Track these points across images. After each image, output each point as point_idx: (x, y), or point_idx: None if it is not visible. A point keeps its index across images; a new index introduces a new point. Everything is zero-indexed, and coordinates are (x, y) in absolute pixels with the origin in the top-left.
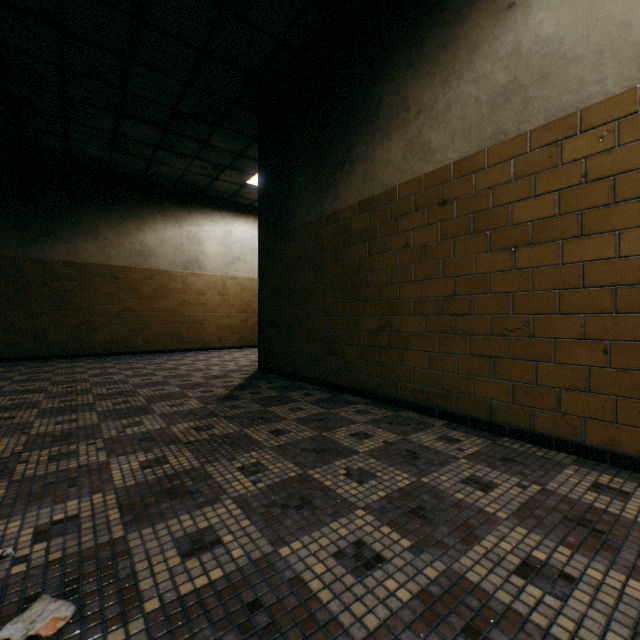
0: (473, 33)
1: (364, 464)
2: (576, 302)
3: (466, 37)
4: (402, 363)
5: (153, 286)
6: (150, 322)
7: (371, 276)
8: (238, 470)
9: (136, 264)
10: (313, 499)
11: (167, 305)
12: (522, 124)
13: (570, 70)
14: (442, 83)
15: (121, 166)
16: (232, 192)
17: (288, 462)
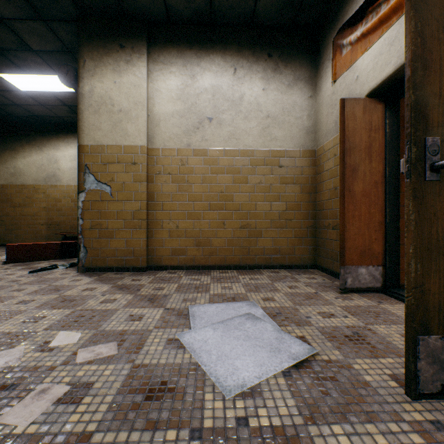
0: (7, 157)
1: None
2: (26, 219)
3: (5, 157)
4: None
5: None
6: None
7: None
8: None
9: None
10: None
11: None
12: (17, 182)
13: (25, 177)
14: None
15: None
16: None
17: None
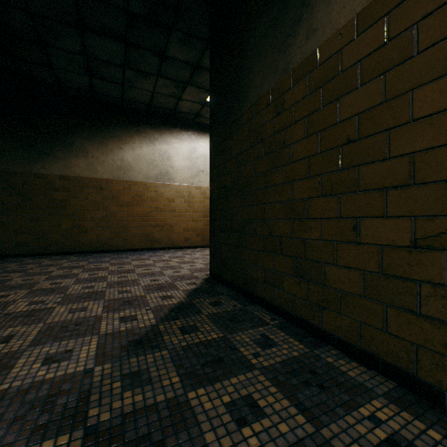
0: None
1: None
2: None
3: None
4: None
5: (131, 195)
6: (128, 225)
7: (393, 137)
8: None
9: (117, 177)
10: None
11: (142, 211)
12: None
13: None
14: None
15: (102, 94)
16: (195, 112)
17: None
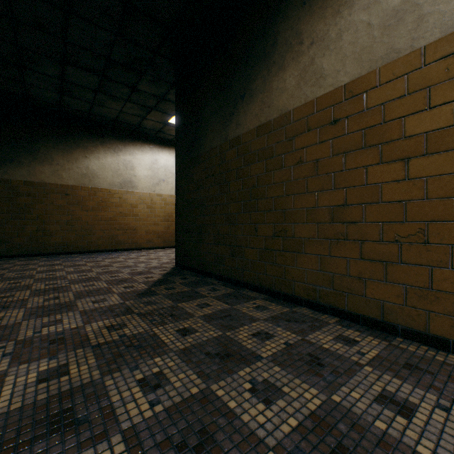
0: None
1: (269, 374)
2: None
3: None
4: (296, 264)
5: (96, 201)
6: (94, 228)
7: (268, 189)
8: (138, 384)
9: (83, 184)
10: (215, 432)
11: (107, 215)
12: (416, 40)
13: None
14: (334, 14)
15: (70, 107)
16: (157, 129)
17: (191, 372)
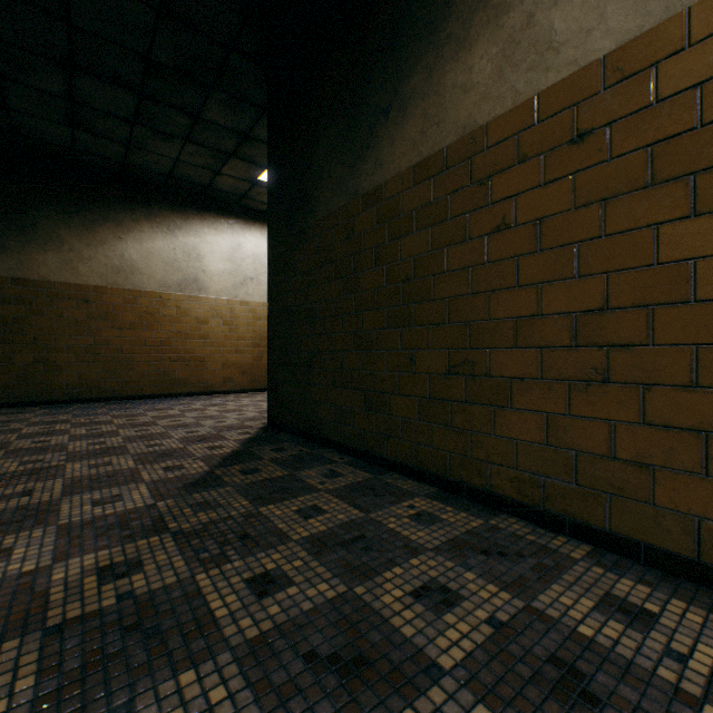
0: None
1: None
2: None
3: None
4: (494, 430)
5: (137, 312)
6: (133, 359)
7: (436, 283)
8: None
9: (114, 283)
10: None
11: (156, 337)
12: None
13: None
14: None
15: (90, 153)
16: (241, 193)
17: None
